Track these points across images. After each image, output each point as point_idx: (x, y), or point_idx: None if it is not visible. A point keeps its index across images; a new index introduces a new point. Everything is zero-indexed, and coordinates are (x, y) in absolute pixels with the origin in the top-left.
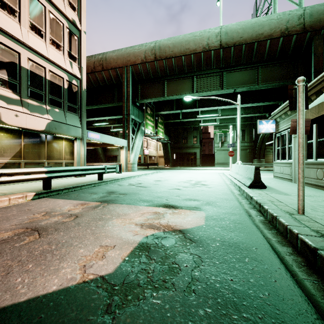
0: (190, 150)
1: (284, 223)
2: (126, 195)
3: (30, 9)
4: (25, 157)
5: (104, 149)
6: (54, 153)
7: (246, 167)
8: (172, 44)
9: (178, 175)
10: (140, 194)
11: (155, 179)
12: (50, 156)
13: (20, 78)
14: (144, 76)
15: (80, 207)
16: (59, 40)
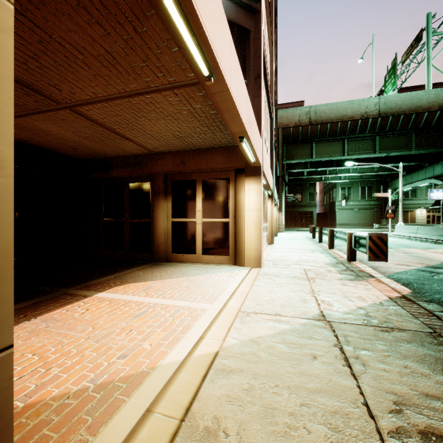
0: (305, 209)
1: None
2: None
3: None
4: None
5: None
6: None
7: (436, 228)
8: (329, 110)
9: None
10: None
11: None
12: None
13: None
14: (294, 138)
15: None
16: None
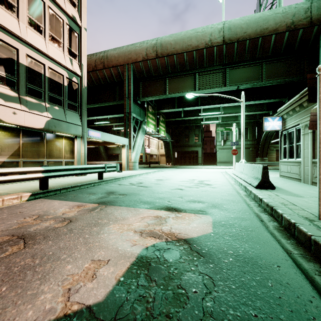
0: (191, 149)
1: (306, 232)
2: (126, 195)
3: (29, 4)
4: (23, 155)
5: (106, 147)
6: (54, 152)
7: (252, 166)
8: (174, 41)
9: (180, 174)
10: (141, 195)
11: (157, 179)
12: (49, 154)
13: (18, 75)
14: (145, 73)
15: (75, 209)
16: (59, 37)
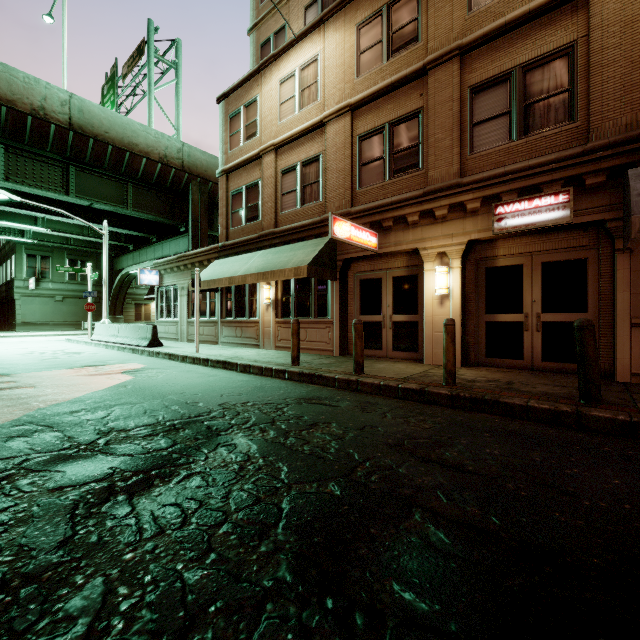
0: None
1: (193, 356)
2: None
3: None
4: None
5: None
6: None
7: (138, 326)
8: None
9: None
10: (14, 367)
11: None
12: None
13: None
14: None
15: None
16: None
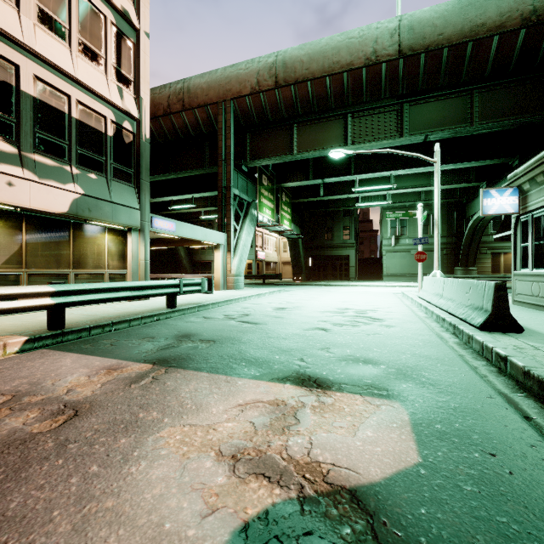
0: (337, 252)
1: None
2: (214, 343)
3: None
4: (29, 263)
5: (190, 250)
6: (88, 257)
7: (467, 283)
8: (308, 55)
9: (320, 297)
10: (243, 342)
11: (276, 306)
12: (79, 261)
13: (19, 114)
14: (256, 117)
15: (100, 378)
16: (98, 46)
